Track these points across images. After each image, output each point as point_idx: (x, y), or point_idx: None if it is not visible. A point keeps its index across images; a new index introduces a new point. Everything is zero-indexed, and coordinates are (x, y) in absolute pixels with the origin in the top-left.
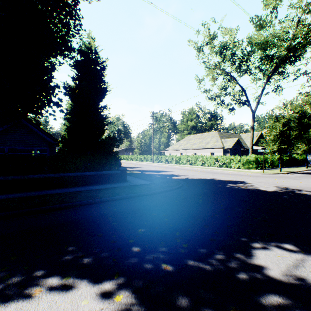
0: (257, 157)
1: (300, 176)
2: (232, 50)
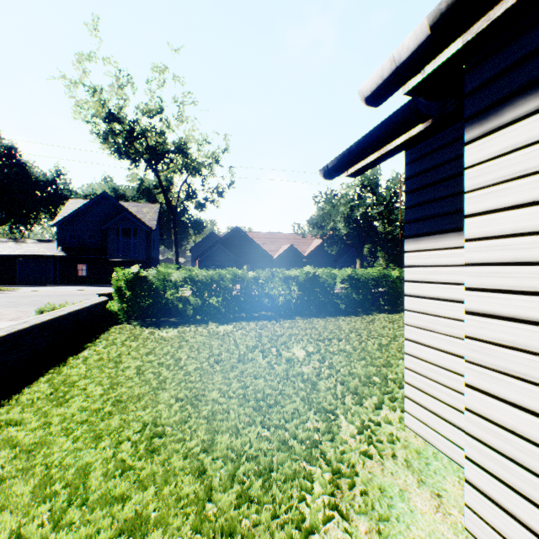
0: None
1: None
2: None
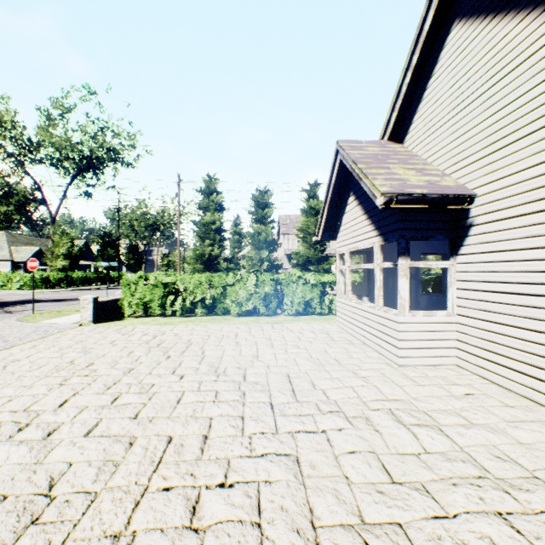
0: (47, 275)
1: (77, 291)
2: (11, 132)
